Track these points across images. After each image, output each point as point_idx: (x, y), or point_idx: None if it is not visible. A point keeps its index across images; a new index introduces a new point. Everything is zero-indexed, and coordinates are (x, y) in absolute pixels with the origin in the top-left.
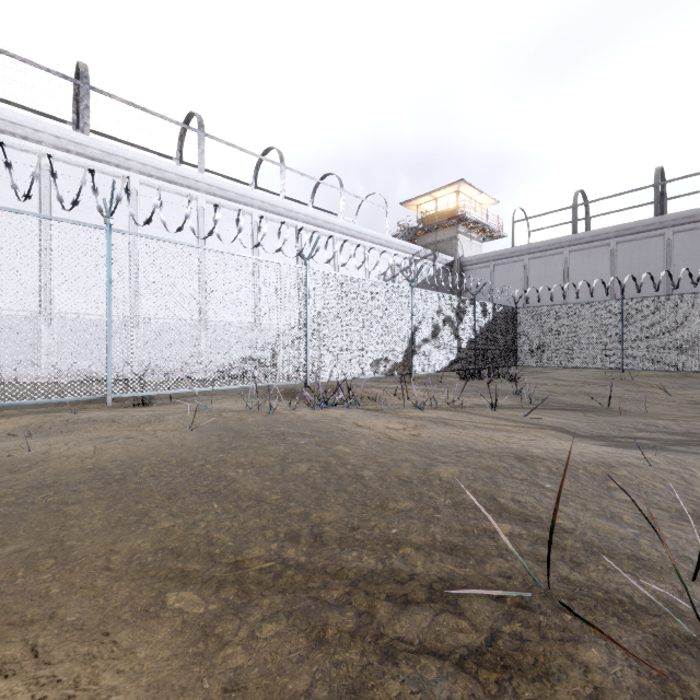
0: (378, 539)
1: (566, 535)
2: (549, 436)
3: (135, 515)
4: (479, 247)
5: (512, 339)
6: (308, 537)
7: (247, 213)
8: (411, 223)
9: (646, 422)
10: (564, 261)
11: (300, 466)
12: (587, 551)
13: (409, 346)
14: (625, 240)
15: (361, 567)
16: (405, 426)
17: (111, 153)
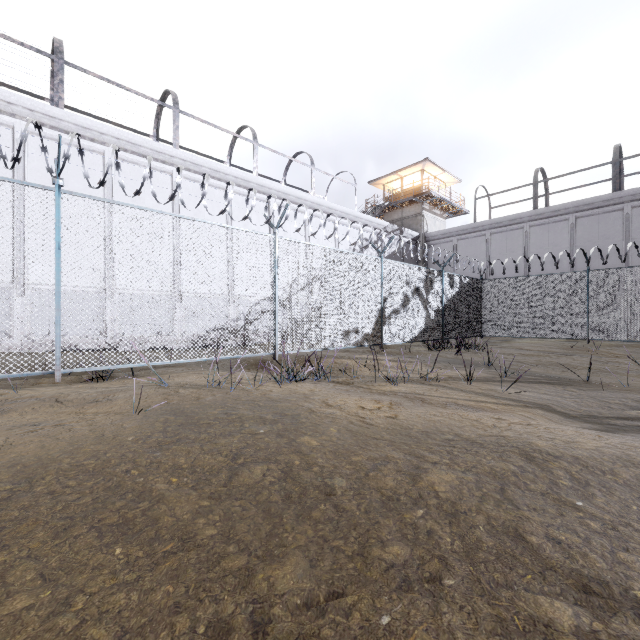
0: None
1: None
2: (538, 417)
3: None
4: (443, 223)
5: (477, 310)
6: (245, 633)
7: (221, 188)
8: (379, 200)
9: (635, 398)
10: (525, 236)
11: (253, 470)
12: None
13: (379, 316)
14: (584, 214)
15: None
16: (379, 404)
17: (85, 127)
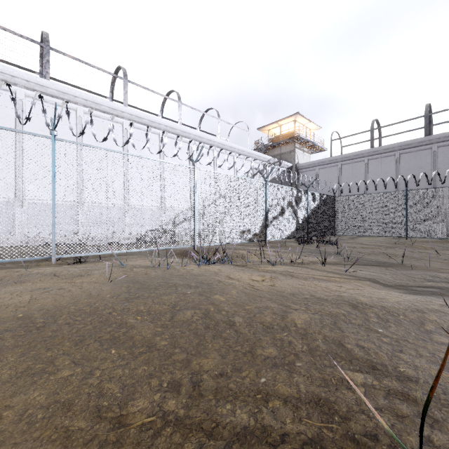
0: (249, 390)
1: (413, 385)
2: (366, 286)
3: (42, 363)
4: (309, 157)
5: (332, 217)
6: (188, 386)
7: (156, 134)
8: (264, 141)
9: (432, 275)
10: (365, 166)
11: (186, 313)
12: (437, 403)
13: (264, 221)
14: (405, 152)
15: (235, 423)
16: (263, 278)
17: (64, 92)
